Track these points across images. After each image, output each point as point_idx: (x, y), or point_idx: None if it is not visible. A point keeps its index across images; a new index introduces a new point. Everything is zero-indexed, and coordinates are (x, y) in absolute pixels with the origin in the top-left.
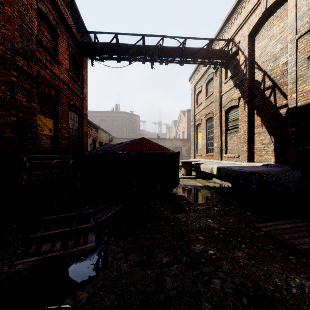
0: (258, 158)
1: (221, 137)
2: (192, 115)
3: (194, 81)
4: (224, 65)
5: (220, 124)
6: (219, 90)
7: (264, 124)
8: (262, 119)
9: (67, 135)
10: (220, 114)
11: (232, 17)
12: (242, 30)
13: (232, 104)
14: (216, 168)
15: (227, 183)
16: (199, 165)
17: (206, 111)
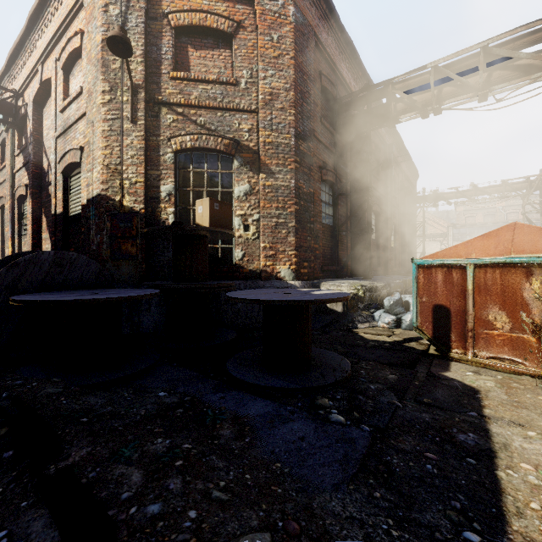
0: None
1: (14, 240)
2: None
3: None
4: (14, 127)
5: (12, 219)
6: (10, 164)
7: (48, 228)
8: (47, 222)
9: None
10: (11, 203)
11: (19, 61)
12: (30, 90)
13: (21, 192)
14: None
15: None
16: None
17: (1, 192)
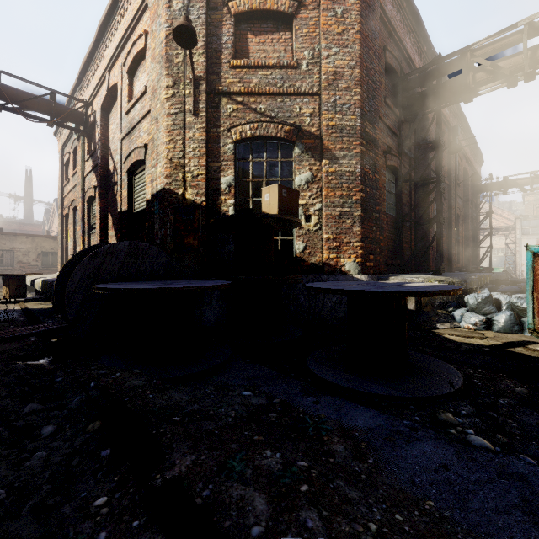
0: None
1: (84, 238)
2: (60, 196)
3: (61, 140)
4: (85, 134)
5: (82, 219)
6: (81, 169)
7: (114, 226)
8: (113, 220)
9: None
10: (82, 204)
11: (88, 73)
12: (98, 98)
13: (91, 193)
14: (41, 282)
15: None
16: (34, 281)
17: (73, 195)
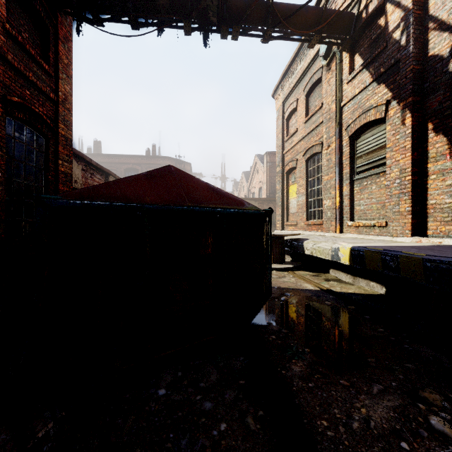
0: (441, 228)
1: (341, 188)
2: (279, 154)
3: (282, 94)
4: (347, 45)
5: (339, 162)
6: (337, 97)
7: None
8: (451, 140)
9: (0, 174)
10: (338, 143)
11: None
12: None
13: (368, 118)
14: (348, 250)
15: (373, 284)
16: (300, 244)
17: (306, 144)
